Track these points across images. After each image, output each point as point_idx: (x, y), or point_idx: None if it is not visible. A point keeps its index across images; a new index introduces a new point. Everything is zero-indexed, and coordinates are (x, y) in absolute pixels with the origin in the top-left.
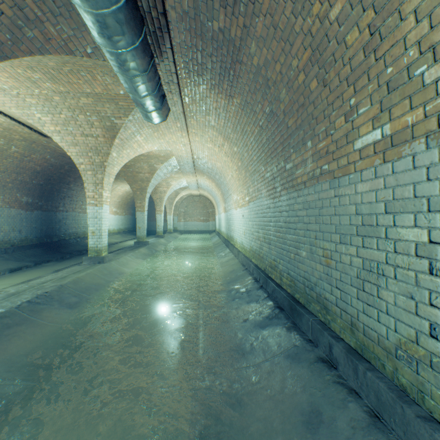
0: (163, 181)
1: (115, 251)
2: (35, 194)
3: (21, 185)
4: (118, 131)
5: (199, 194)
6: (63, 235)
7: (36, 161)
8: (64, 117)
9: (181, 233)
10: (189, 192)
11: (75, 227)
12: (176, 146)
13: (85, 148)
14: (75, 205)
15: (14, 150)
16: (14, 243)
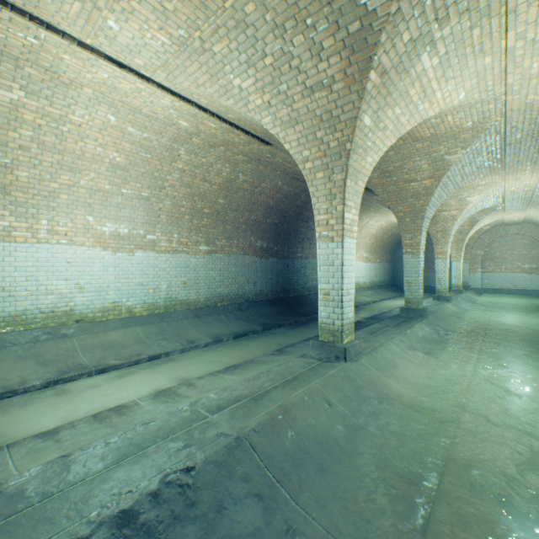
0: (450, 198)
1: (365, 319)
2: (269, 236)
3: (254, 226)
4: (376, 40)
5: (520, 221)
6: (301, 289)
7: (266, 192)
8: (270, 64)
9: (477, 292)
10: (498, 217)
11: (315, 278)
12: (528, 66)
13: (309, 123)
14: (315, 250)
15: (241, 179)
16: (248, 298)
